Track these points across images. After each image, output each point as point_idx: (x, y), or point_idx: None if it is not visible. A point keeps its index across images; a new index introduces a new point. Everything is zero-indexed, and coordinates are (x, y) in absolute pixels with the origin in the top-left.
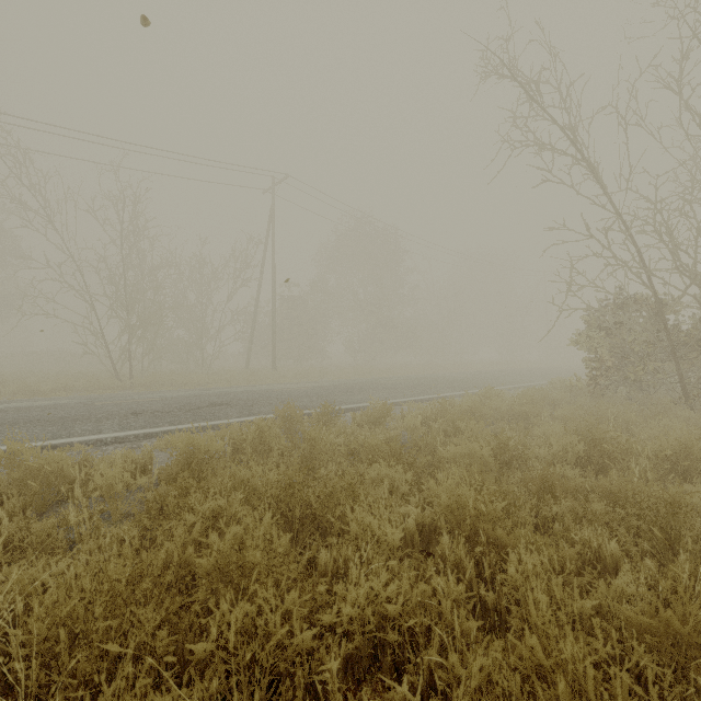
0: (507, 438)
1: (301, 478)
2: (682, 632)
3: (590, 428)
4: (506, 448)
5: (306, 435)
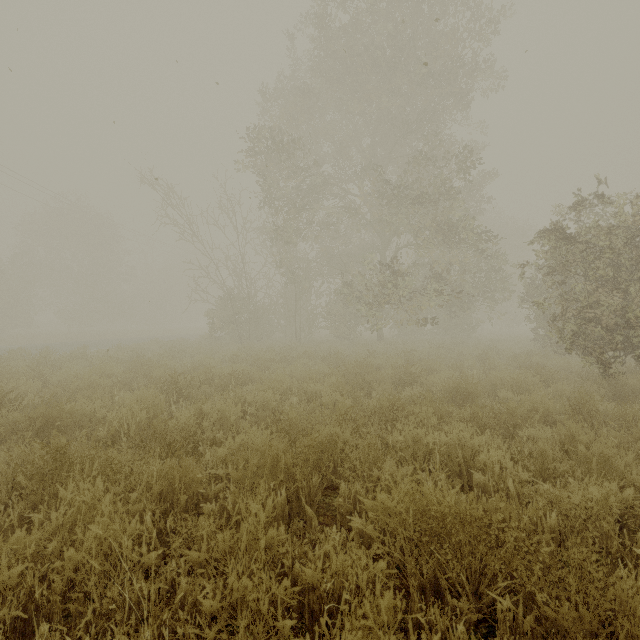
0: (136, 351)
1: (43, 360)
2: (131, 364)
3: (181, 349)
4: (136, 354)
5: (40, 353)
